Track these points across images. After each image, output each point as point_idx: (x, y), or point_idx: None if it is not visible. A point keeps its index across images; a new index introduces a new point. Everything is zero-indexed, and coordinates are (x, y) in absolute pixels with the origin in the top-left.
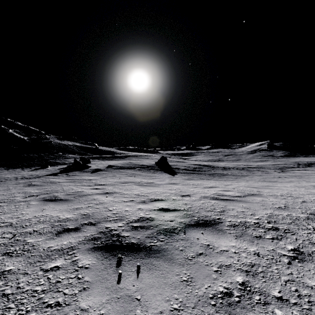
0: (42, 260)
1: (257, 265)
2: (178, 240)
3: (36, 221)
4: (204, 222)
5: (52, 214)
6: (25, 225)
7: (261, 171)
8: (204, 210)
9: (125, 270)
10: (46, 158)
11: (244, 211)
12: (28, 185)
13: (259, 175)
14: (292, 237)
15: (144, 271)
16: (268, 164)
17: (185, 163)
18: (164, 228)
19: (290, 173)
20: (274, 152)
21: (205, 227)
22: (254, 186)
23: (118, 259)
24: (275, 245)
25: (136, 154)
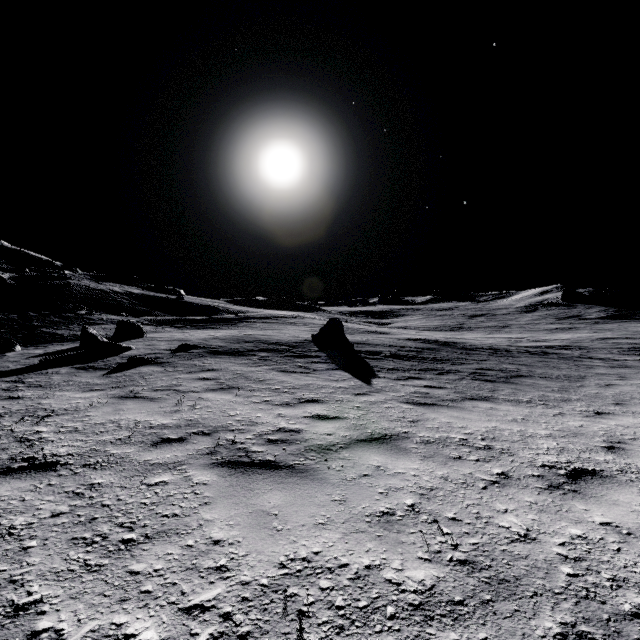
0: None
1: None
2: None
3: None
4: None
5: None
6: None
7: (600, 360)
8: None
9: None
10: (35, 323)
11: None
12: None
13: (616, 375)
14: None
15: None
16: (585, 337)
17: (389, 337)
18: None
19: None
20: (580, 310)
21: None
22: None
23: None
24: None
25: (268, 314)
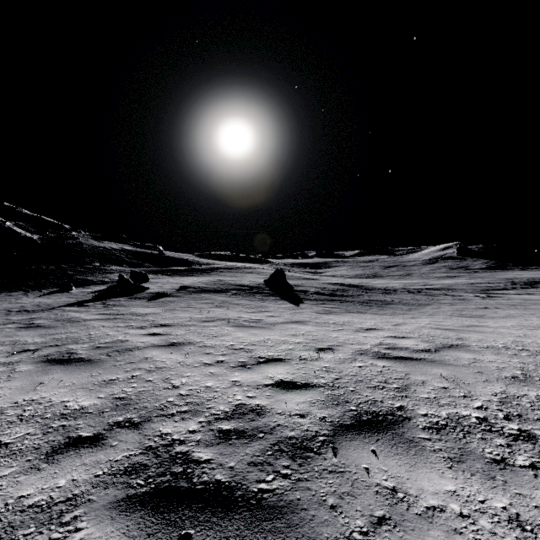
0: None
1: None
2: (322, 475)
3: (15, 416)
4: (371, 419)
5: (53, 398)
6: None
7: (451, 296)
8: (367, 385)
9: None
10: (69, 272)
11: (448, 387)
12: (26, 326)
13: (450, 303)
14: None
15: None
16: (461, 282)
17: (317, 282)
18: (288, 435)
19: (503, 301)
20: (469, 262)
21: (378, 433)
22: (447, 327)
23: (180, 539)
24: None
25: (231, 266)
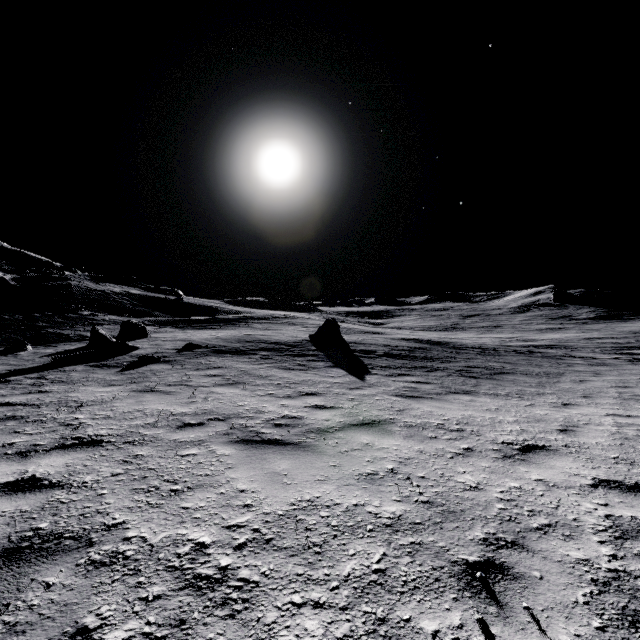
0: None
1: None
2: None
3: None
4: None
5: None
6: None
7: (581, 359)
8: None
9: None
10: (40, 323)
11: None
12: None
13: (592, 372)
14: None
15: None
16: (573, 337)
17: (384, 337)
18: None
19: None
20: (571, 310)
21: None
22: None
23: None
24: None
25: (267, 315)
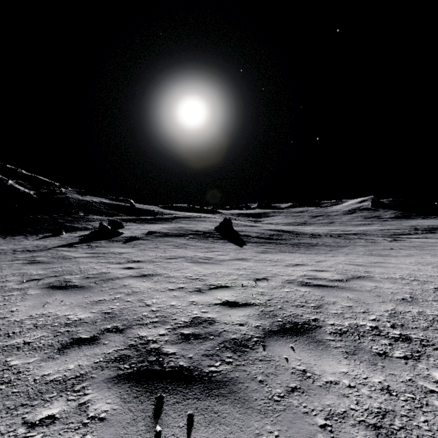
0: (28, 402)
1: (391, 413)
2: (254, 362)
3: (31, 324)
4: (292, 327)
5: (58, 313)
6: (12, 333)
7: (364, 239)
8: (292, 304)
9: (167, 425)
10: (60, 220)
11: (352, 306)
12: (30, 262)
13: (363, 245)
14: (435, 354)
15: (200, 427)
16: (373, 229)
17: (258, 228)
18: (231, 337)
19: (406, 243)
20: (381, 212)
21: (296, 336)
22: (358, 263)
23: (156, 399)
24: (413, 371)
25: (188, 215)
